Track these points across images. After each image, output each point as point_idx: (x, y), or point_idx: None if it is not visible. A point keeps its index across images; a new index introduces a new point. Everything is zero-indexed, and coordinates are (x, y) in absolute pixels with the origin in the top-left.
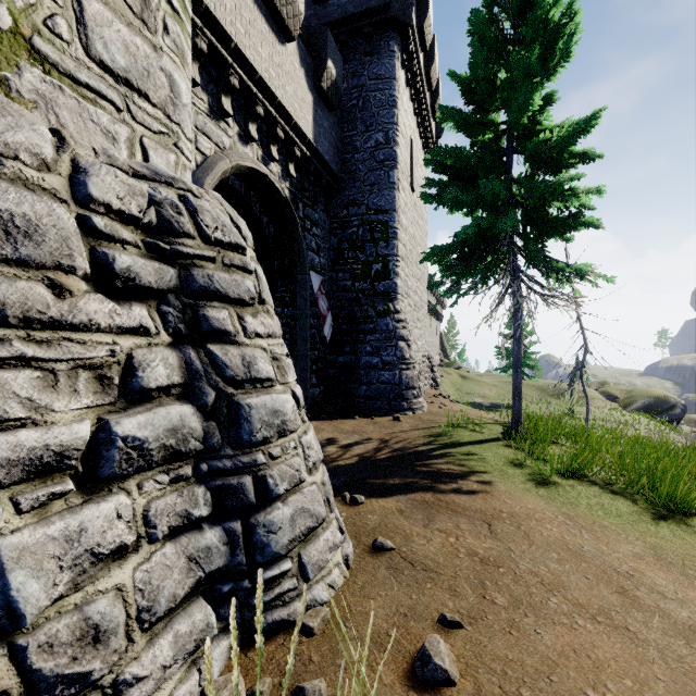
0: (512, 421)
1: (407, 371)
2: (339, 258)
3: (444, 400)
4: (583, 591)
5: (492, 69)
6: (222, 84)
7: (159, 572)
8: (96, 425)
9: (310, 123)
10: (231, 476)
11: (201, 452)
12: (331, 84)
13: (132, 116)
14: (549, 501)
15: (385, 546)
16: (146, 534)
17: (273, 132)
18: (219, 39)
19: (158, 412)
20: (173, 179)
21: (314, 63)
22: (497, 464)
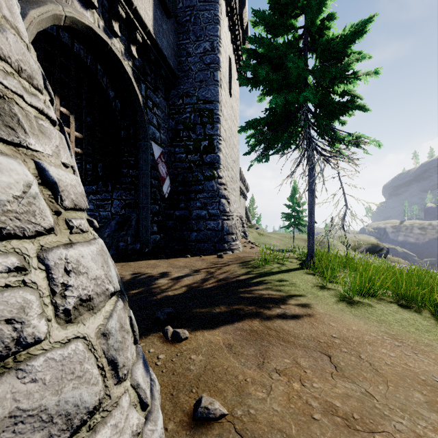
0: (307, 255)
1: (227, 221)
2: (176, 136)
3: (252, 245)
4: None
5: None
6: None
7: None
8: None
9: (150, 17)
10: None
11: None
12: None
13: None
14: (366, 321)
15: (212, 414)
16: None
17: (114, 8)
18: None
19: None
20: None
21: None
22: (307, 288)
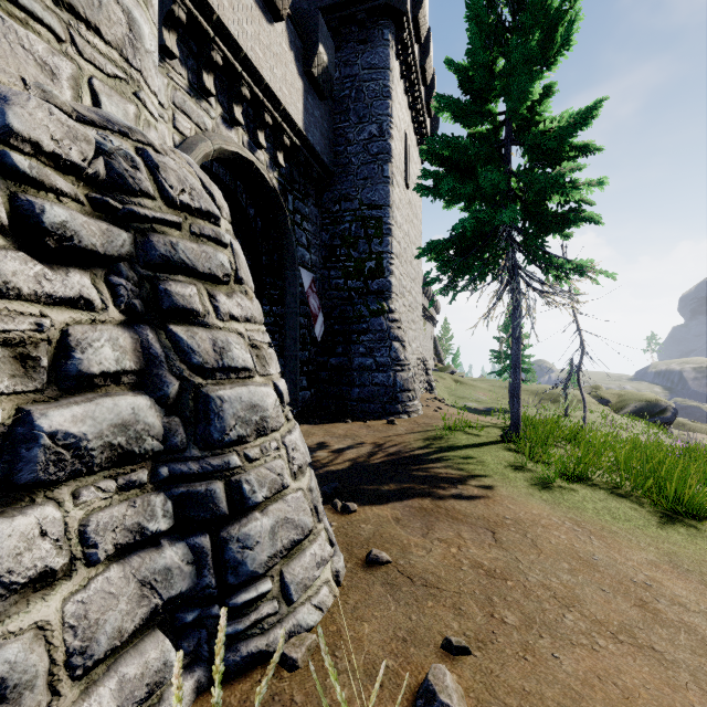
0: (511, 423)
1: (402, 373)
2: (331, 255)
3: (439, 404)
4: (600, 605)
5: (490, 55)
6: (203, 59)
7: (99, 602)
8: (13, 418)
9: (300, 110)
10: (197, 482)
11: (161, 454)
12: (322, 70)
13: (77, 51)
14: (554, 506)
15: (380, 559)
16: (83, 555)
17: (260, 116)
18: (199, 9)
19: (101, 403)
20: (129, 130)
21: (305, 48)
22: (497, 468)
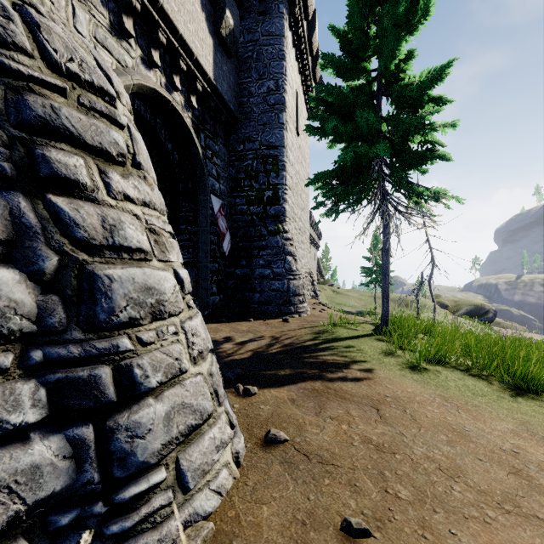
0: (381, 319)
1: (294, 281)
2: (237, 186)
3: (323, 307)
4: (481, 474)
5: (366, 20)
6: (123, 4)
7: None
8: None
9: (210, 63)
10: (79, 367)
11: (35, 336)
12: (229, 32)
13: None
14: (424, 385)
15: (278, 438)
16: None
17: (176, 63)
18: None
19: None
20: None
21: (214, 11)
22: (374, 355)
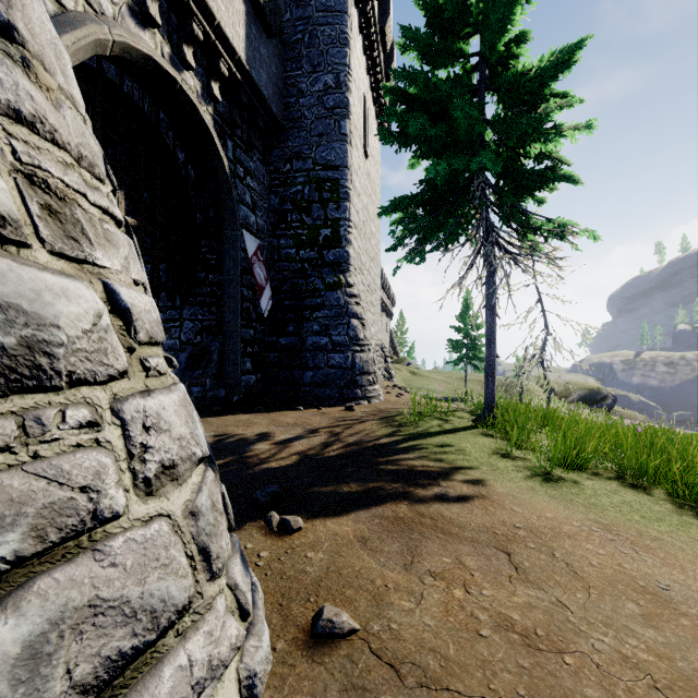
0: (485, 406)
1: (361, 353)
2: (281, 221)
3: (400, 391)
4: None
5: None
6: None
7: None
8: None
9: (241, 38)
10: None
11: None
12: None
13: None
14: (568, 505)
15: (338, 628)
16: None
17: (186, 26)
18: None
19: None
20: None
21: None
22: (482, 457)
